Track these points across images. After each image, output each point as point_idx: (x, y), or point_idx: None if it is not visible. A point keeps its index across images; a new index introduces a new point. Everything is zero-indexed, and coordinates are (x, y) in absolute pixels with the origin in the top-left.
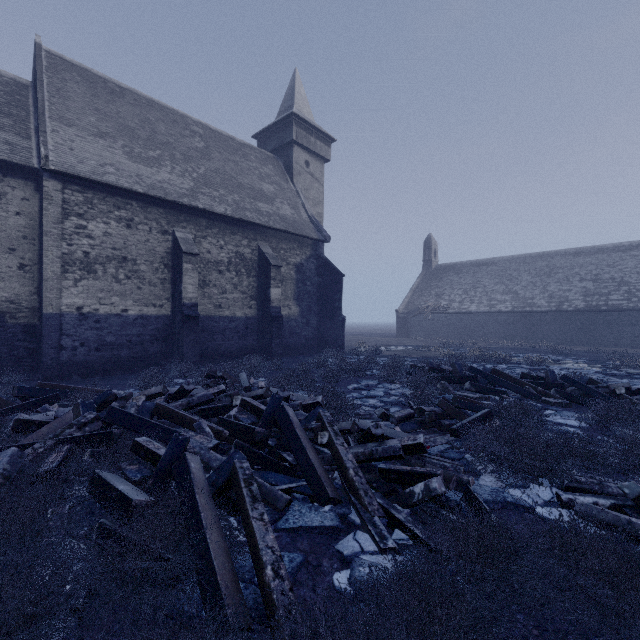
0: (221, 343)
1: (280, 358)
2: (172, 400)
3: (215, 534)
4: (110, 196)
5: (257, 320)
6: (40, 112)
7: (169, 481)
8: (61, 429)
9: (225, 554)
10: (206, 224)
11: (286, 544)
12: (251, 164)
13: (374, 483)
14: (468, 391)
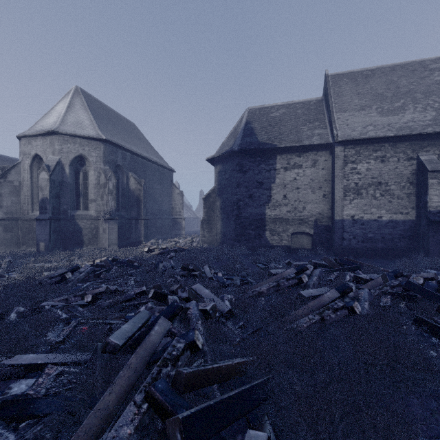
0: None
1: None
2: None
3: None
4: (370, 145)
5: None
6: (331, 112)
7: None
8: (381, 286)
9: None
10: None
11: None
12: None
13: None
14: None
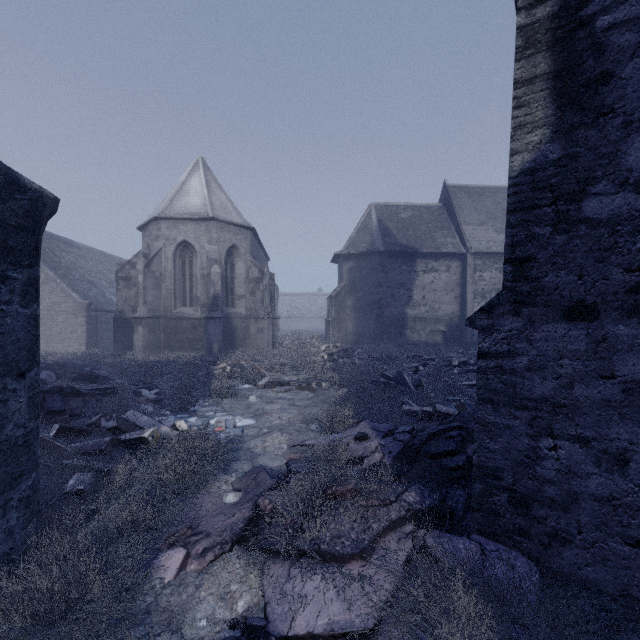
0: None
1: None
2: None
3: None
4: (492, 258)
5: None
6: (459, 224)
7: None
8: None
9: None
10: None
11: None
12: None
13: None
14: None
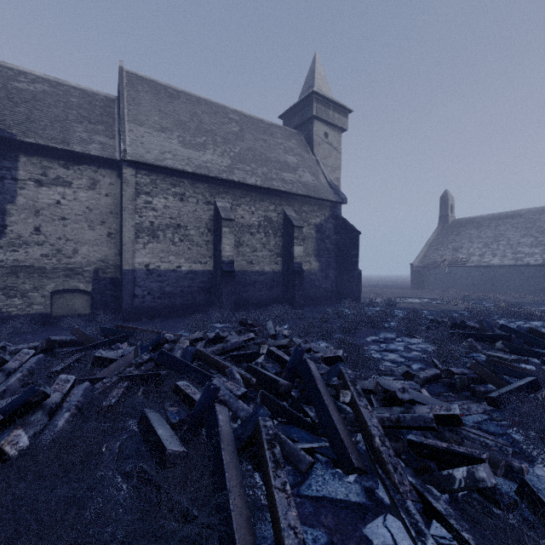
0: (252, 293)
1: (302, 307)
2: (211, 344)
3: (238, 499)
4: (168, 177)
5: (282, 274)
6: (121, 117)
7: (201, 429)
8: (123, 367)
9: (247, 524)
10: (240, 194)
11: (309, 515)
12: (277, 140)
13: (402, 455)
14: (500, 351)
